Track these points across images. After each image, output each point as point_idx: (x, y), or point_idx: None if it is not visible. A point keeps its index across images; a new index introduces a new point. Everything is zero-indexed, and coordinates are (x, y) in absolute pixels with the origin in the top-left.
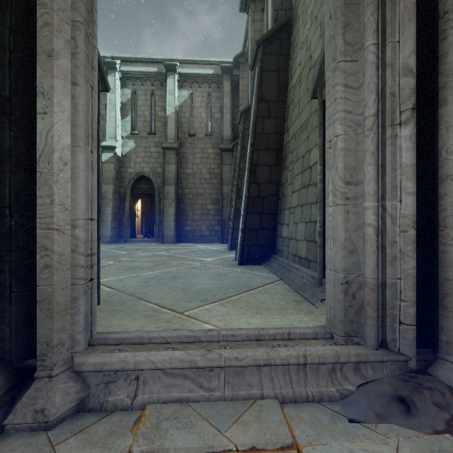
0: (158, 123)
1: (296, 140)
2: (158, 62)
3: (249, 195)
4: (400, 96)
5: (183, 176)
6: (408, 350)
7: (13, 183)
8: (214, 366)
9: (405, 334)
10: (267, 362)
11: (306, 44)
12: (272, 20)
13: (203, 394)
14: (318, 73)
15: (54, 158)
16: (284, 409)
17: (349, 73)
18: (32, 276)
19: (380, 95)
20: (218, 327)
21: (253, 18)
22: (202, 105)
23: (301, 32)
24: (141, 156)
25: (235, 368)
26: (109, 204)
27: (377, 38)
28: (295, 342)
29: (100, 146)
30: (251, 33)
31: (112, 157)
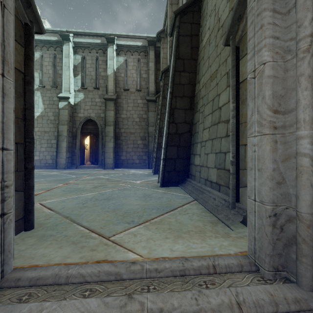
0: (101, 81)
1: (207, 88)
2: (101, 36)
3: (169, 131)
4: None
5: (120, 120)
6: None
7: None
8: None
9: None
10: None
11: (215, 11)
12: None
13: None
14: (231, 22)
15: None
16: None
17: None
18: None
19: None
20: (142, 256)
21: (171, 1)
22: (133, 68)
23: (210, 3)
24: (89, 104)
25: None
26: (64, 140)
27: None
28: (221, 278)
29: (58, 96)
30: (170, 13)
31: (67, 105)
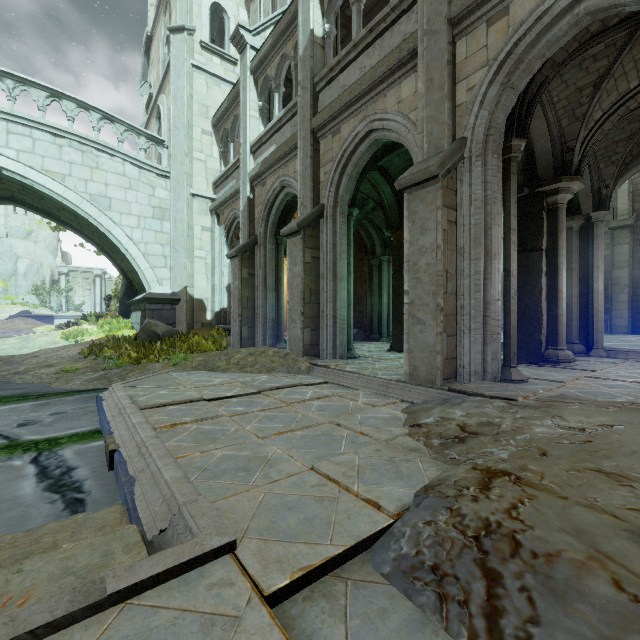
0: None
1: None
2: None
3: None
4: None
5: None
6: None
7: (582, 300)
8: None
9: None
10: None
11: None
12: None
13: None
14: None
15: (599, 293)
16: None
17: None
18: (586, 325)
19: None
20: None
21: None
22: None
23: None
24: None
25: None
26: None
27: None
28: None
29: None
30: None
31: None
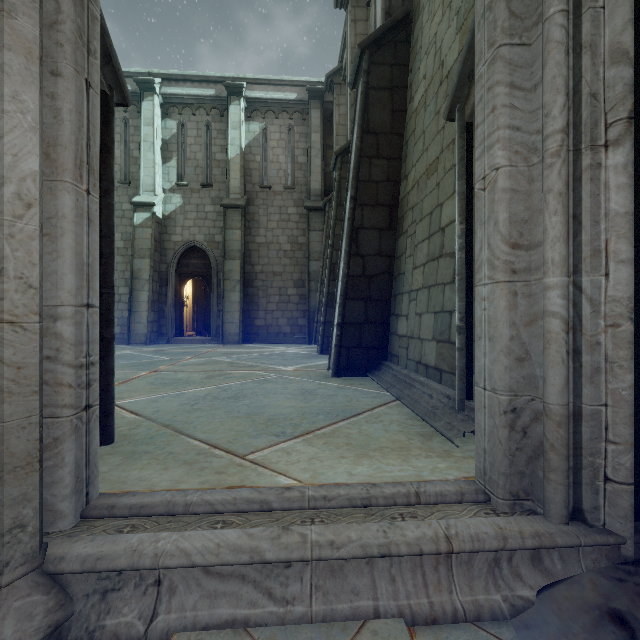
0: (216, 170)
1: (420, 190)
2: (217, 82)
3: (349, 272)
4: (606, 99)
5: (253, 247)
6: (620, 526)
7: None
8: (292, 559)
9: (616, 499)
10: (384, 550)
11: (435, 46)
12: (382, 14)
13: (273, 610)
14: (457, 80)
15: (6, 195)
16: (416, 638)
17: (517, 65)
18: None
19: (571, 98)
20: (301, 481)
21: (353, 16)
22: (279, 144)
23: (427, 29)
24: (192, 217)
25: (329, 561)
26: (144, 288)
27: (567, 2)
28: (428, 510)
29: (132, 202)
30: (351, 38)
31: (149, 219)
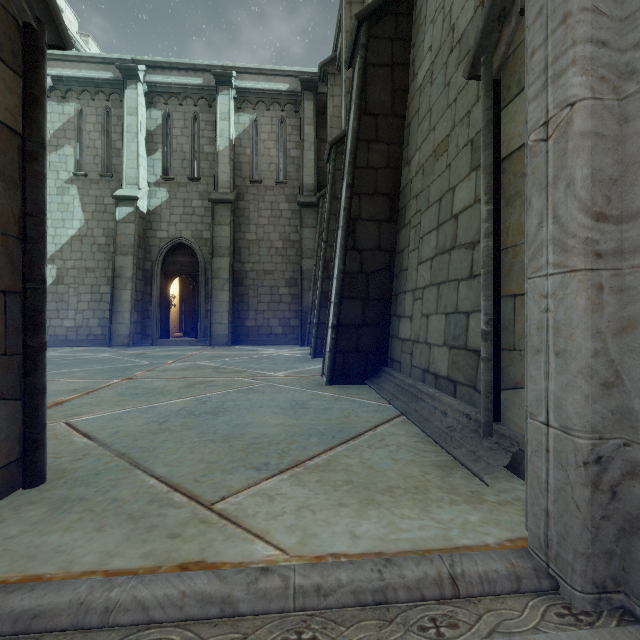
0: (204, 163)
1: (426, 175)
2: (205, 70)
3: (345, 268)
4: None
5: (243, 244)
6: None
7: None
8: None
9: None
10: None
11: (443, 12)
12: None
13: None
14: (484, 24)
15: None
16: None
17: None
18: None
19: None
20: (285, 552)
21: None
22: (271, 137)
23: None
24: (178, 212)
25: None
26: (127, 286)
27: None
28: (472, 609)
29: (113, 196)
30: (346, 21)
31: (133, 213)
